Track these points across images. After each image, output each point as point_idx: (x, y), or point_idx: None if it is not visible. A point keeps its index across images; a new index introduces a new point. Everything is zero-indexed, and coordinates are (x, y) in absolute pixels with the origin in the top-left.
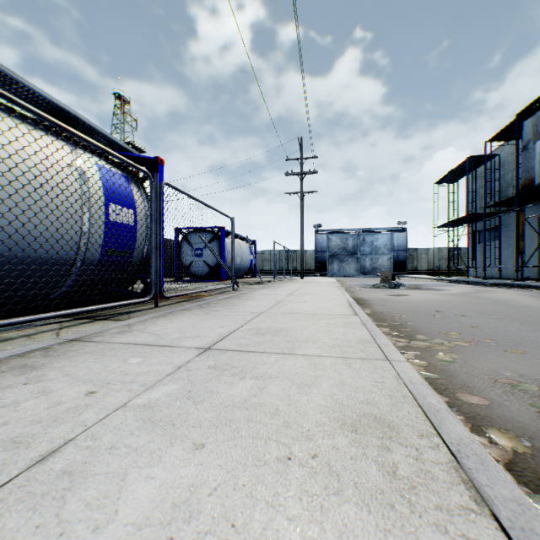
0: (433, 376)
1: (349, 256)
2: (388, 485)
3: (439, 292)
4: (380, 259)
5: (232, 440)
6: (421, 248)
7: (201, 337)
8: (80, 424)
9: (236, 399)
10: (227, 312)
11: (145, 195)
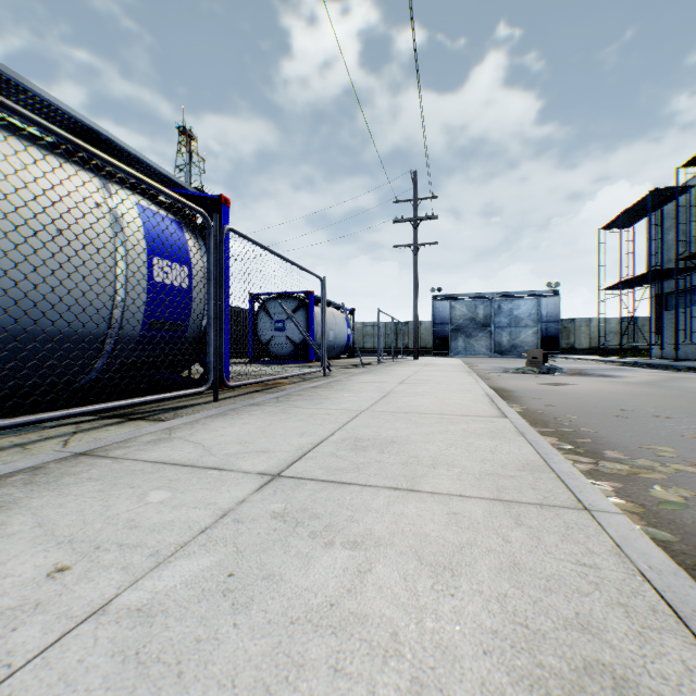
0: (661, 536)
1: (479, 330)
2: None
3: (613, 380)
4: (521, 333)
5: None
6: (580, 318)
7: (269, 453)
8: (0, 661)
9: (314, 600)
10: (313, 410)
11: (200, 244)
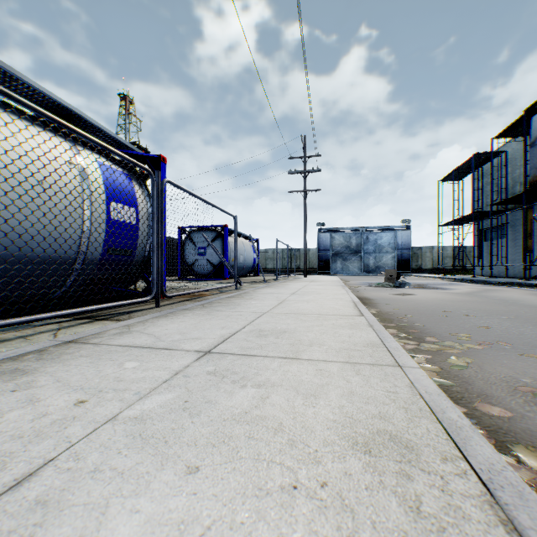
0: (447, 383)
1: (353, 255)
2: (412, 526)
3: (445, 291)
4: (383, 257)
5: (230, 462)
6: (425, 246)
7: (201, 339)
8: (64, 440)
9: (236, 411)
10: (229, 312)
11: (146, 193)
